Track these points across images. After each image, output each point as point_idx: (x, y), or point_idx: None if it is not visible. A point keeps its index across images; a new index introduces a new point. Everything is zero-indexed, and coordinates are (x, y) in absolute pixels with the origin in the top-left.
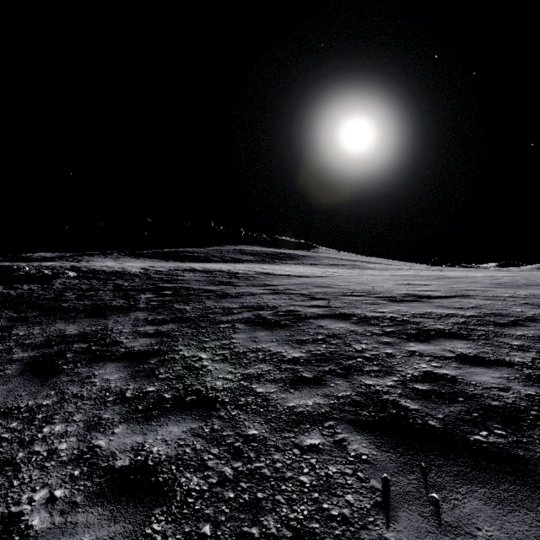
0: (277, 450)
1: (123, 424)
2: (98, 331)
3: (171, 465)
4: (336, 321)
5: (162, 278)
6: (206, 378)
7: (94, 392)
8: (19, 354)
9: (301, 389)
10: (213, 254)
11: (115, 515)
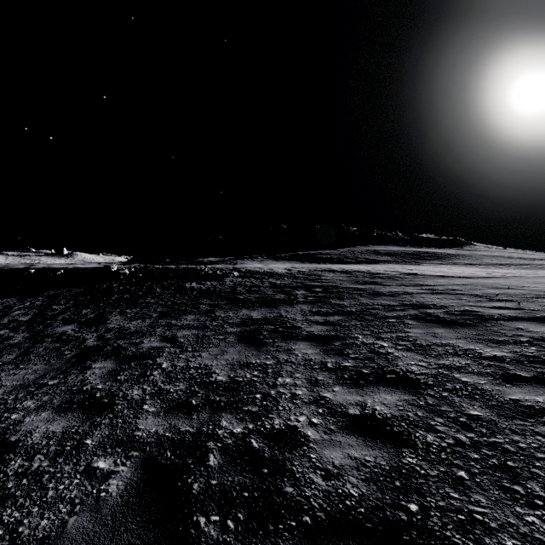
0: (514, 433)
1: (338, 386)
2: (276, 317)
3: (400, 422)
4: (540, 324)
5: (306, 277)
6: (397, 362)
7: (300, 360)
8: (230, 329)
9: (520, 385)
10: (346, 255)
11: (369, 444)
